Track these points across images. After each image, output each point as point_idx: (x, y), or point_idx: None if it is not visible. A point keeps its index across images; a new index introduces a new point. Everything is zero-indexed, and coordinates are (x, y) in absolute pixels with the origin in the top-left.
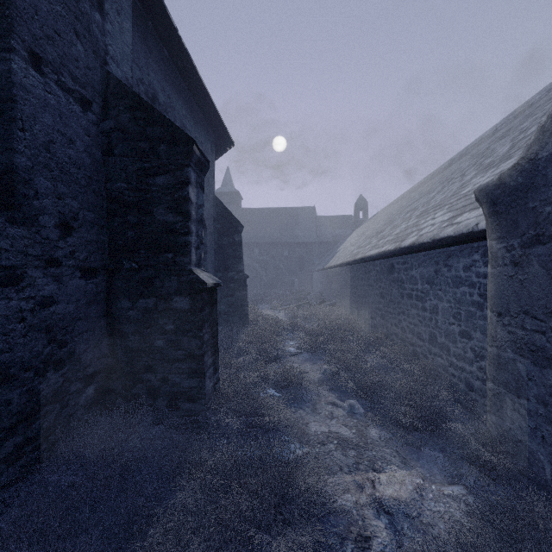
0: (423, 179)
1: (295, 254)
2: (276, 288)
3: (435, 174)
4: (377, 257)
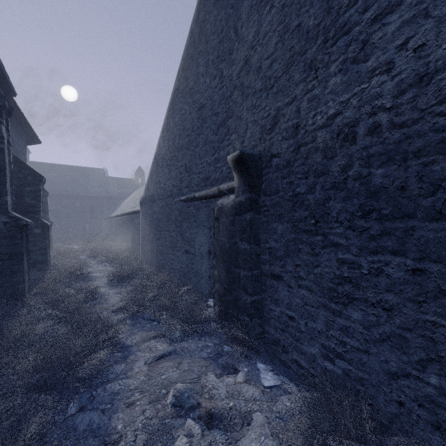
0: None
1: (86, 205)
2: (68, 232)
3: None
4: (128, 214)
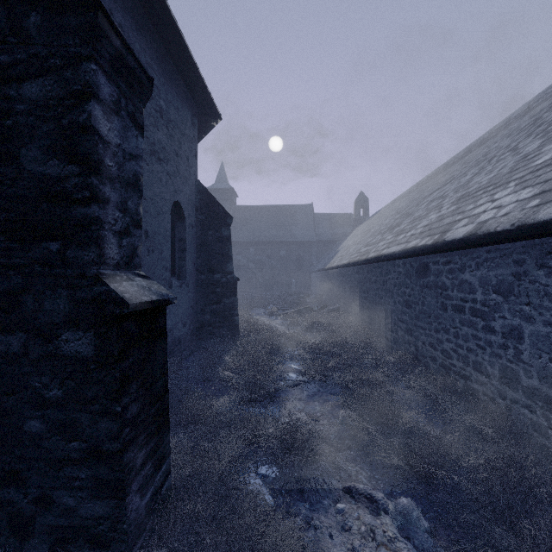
0: (435, 171)
1: (292, 253)
2: (272, 289)
3: (449, 164)
4: (401, 255)
